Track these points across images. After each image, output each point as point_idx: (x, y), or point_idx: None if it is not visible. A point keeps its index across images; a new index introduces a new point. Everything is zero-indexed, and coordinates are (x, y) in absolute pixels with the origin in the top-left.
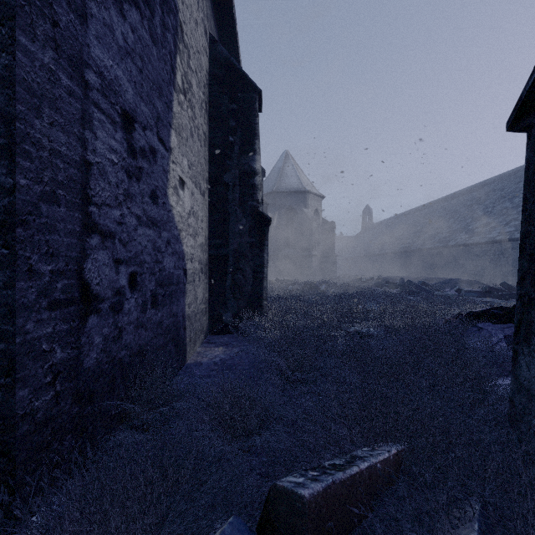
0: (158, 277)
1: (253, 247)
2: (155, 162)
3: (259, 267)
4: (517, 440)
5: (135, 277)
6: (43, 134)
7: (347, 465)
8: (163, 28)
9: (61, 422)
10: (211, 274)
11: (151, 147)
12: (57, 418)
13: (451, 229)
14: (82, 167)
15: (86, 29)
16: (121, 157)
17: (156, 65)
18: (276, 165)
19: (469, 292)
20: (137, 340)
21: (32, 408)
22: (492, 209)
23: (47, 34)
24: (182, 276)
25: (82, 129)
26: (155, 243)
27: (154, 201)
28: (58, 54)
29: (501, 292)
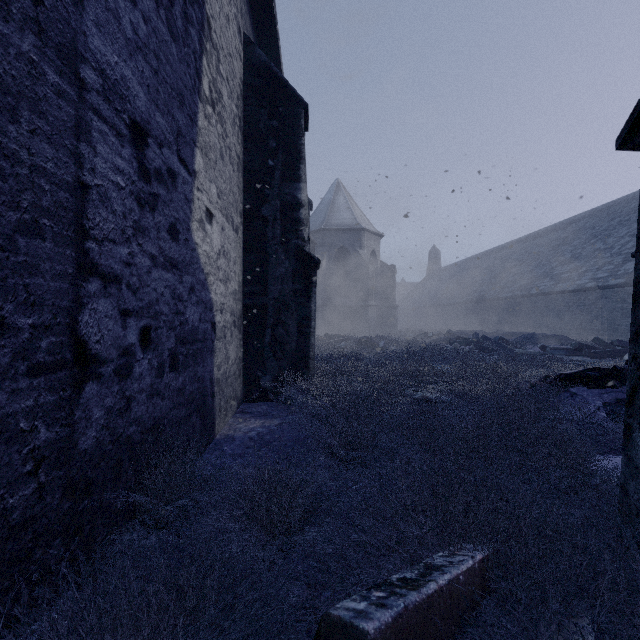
0: (179, 333)
1: (298, 295)
2: (175, 188)
3: (305, 319)
4: (632, 539)
5: (148, 332)
6: (21, 144)
7: (421, 579)
8: (185, 22)
9: (46, 523)
10: (246, 328)
11: (170, 169)
12: (40, 518)
13: (534, 274)
14: (76, 190)
15: (82, 12)
16: (130, 180)
17: (176, 67)
18: (325, 198)
19: (555, 350)
20: (151, 412)
21: (4, 507)
22: (582, 251)
23: (26, 13)
24: (210, 331)
25: (76, 141)
26: (174, 290)
27: (173, 236)
28: (43, 41)
29: (594, 349)
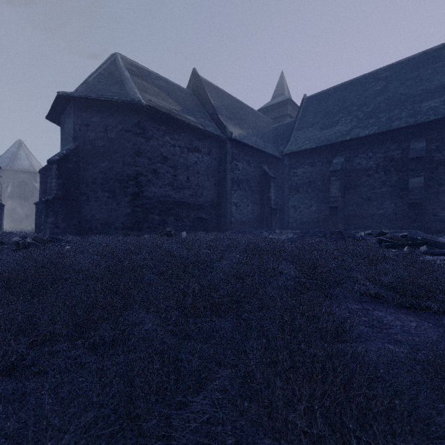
0: None
1: None
2: None
3: (0, 219)
4: None
5: None
6: None
7: None
8: None
9: None
10: None
11: None
12: None
13: None
14: None
15: None
16: None
17: None
18: (10, 149)
19: None
20: None
21: None
22: None
23: None
24: None
25: None
26: None
27: None
28: None
29: None
